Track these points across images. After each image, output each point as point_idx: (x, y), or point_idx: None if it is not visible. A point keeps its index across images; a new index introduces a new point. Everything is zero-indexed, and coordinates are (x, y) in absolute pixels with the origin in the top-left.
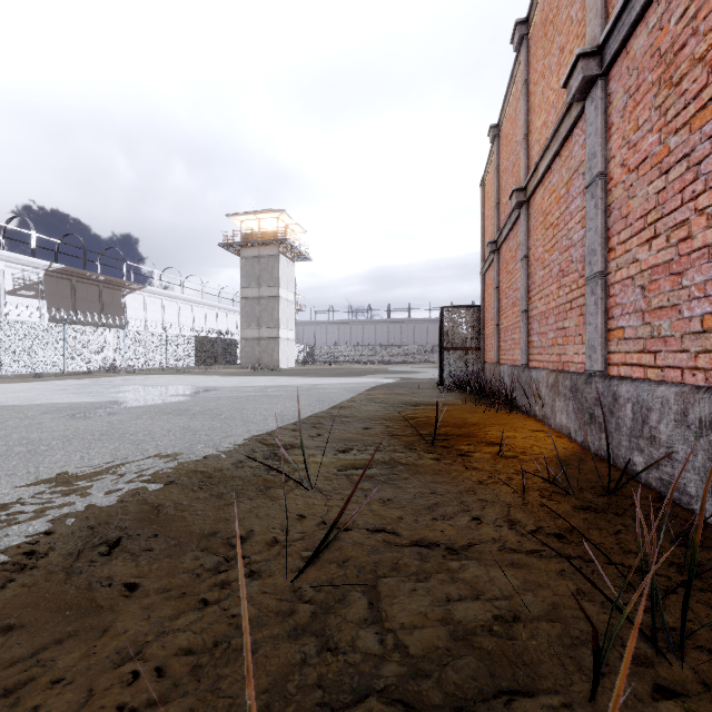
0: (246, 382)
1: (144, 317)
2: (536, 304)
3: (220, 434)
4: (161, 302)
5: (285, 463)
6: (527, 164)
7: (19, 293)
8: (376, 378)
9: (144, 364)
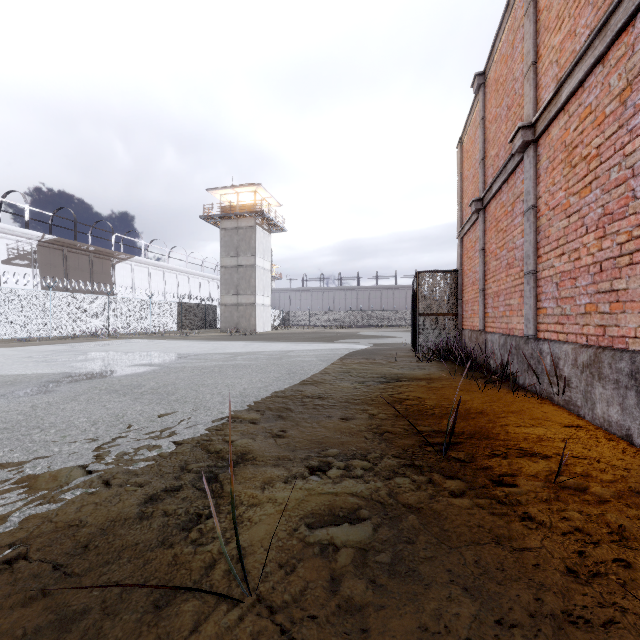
0: (219, 348)
1: (131, 285)
2: (552, 262)
3: (156, 430)
4: (148, 270)
5: (224, 502)
6: (535, 96)
7: (13, 262)
8: (349, 344)
9: (128, 328)
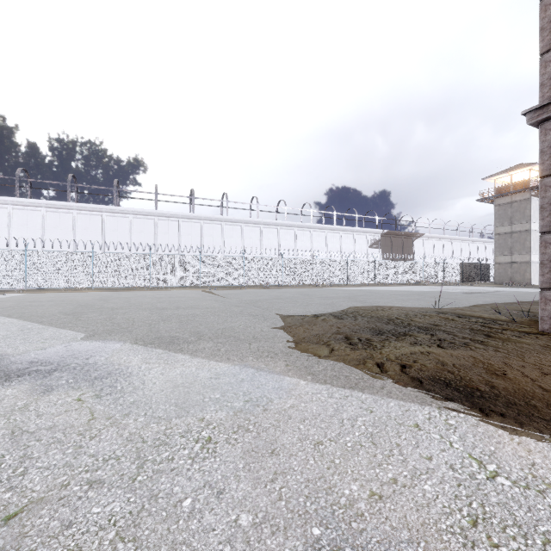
0: (513, 289)
1: (422, 252)
2: None
3: (523, 298)
4: (432, 242)
5: None
6: None
7: (372, 246)
8: None
9: (432, 280)
